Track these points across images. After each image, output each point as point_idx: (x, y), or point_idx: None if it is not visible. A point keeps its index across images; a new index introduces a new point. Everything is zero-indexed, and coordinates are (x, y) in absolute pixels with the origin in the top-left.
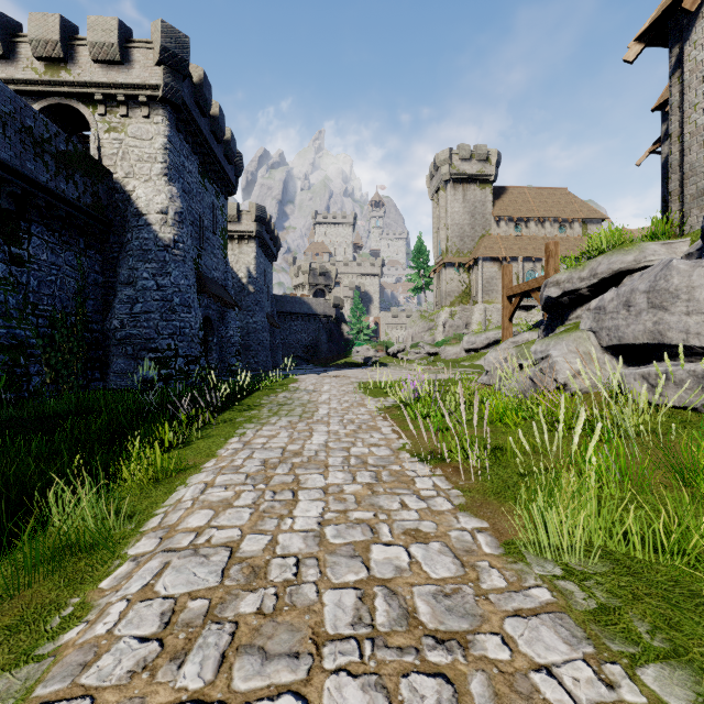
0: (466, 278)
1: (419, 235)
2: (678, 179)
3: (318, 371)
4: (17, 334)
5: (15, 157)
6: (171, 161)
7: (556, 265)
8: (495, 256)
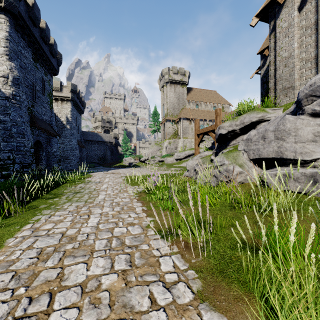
0: (176, 127)
1: (155, 106)
2: (273, 82)
3: (105, 170)
4: None
5: None
6: (10, 47)
7: (220, 120)
8: (188, 118)
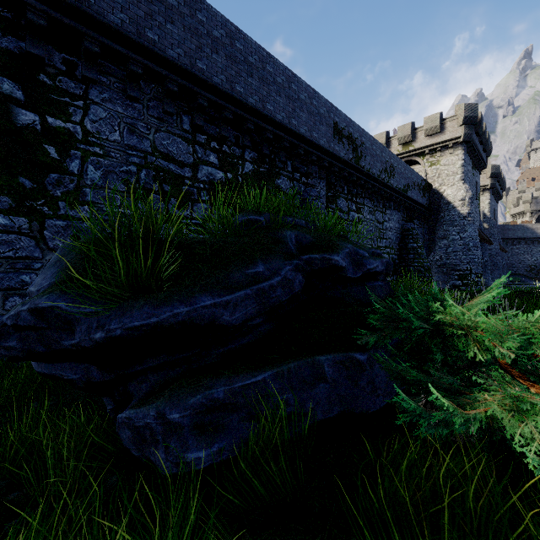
0: None
1: None
2: None
3: None
4: (428, 265)
5: (416, 196)
6: (464, 171)
7: None
8: None
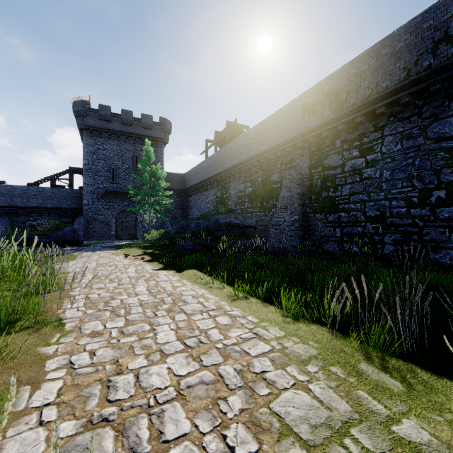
0: None
1: None
2: None
3: None
4: None
5: None
6: None
7: None
8: None
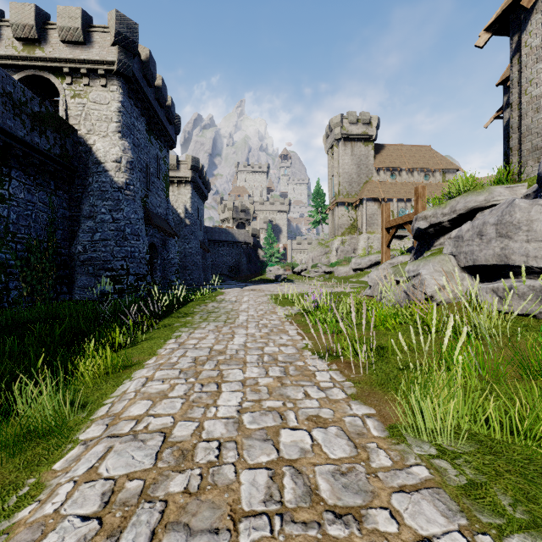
0: (354, 214)
1: (318, 181)
2: (517, 138)
3: (239, 285)
4: None
5: None
6: (123, 121)
7: (423, 204)
8: (376, 198)
